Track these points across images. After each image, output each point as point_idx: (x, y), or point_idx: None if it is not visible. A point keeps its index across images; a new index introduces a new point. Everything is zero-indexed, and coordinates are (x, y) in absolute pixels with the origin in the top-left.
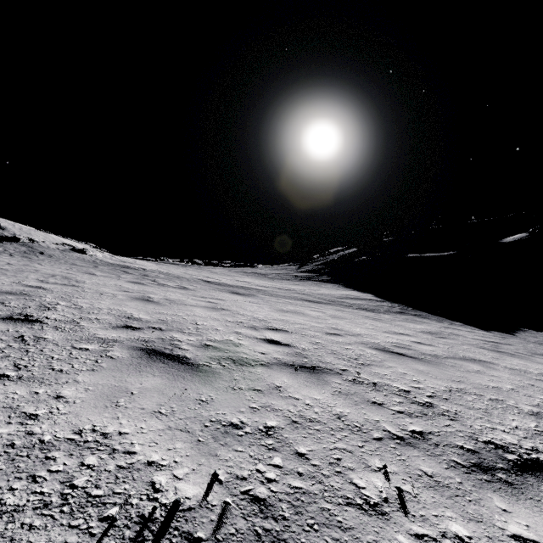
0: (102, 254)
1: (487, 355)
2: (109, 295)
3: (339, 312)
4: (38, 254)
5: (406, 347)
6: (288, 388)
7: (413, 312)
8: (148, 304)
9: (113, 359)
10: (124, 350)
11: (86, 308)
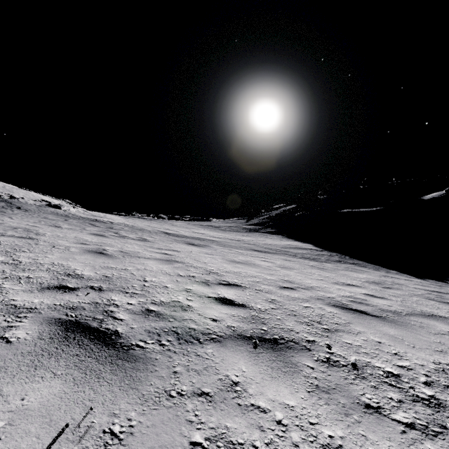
0: (76, 209)
1: (442, 309)
2: (61, 248)
3: (287, 262)
4: (15, 208)
5: (363, 302)
6: (247, 384)
7: (351, 261)
8: (100, 257)
9: (8, 344)
10: (34, 326)
11: (24, 263)
